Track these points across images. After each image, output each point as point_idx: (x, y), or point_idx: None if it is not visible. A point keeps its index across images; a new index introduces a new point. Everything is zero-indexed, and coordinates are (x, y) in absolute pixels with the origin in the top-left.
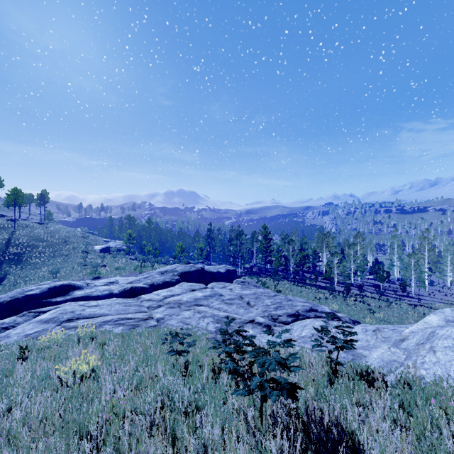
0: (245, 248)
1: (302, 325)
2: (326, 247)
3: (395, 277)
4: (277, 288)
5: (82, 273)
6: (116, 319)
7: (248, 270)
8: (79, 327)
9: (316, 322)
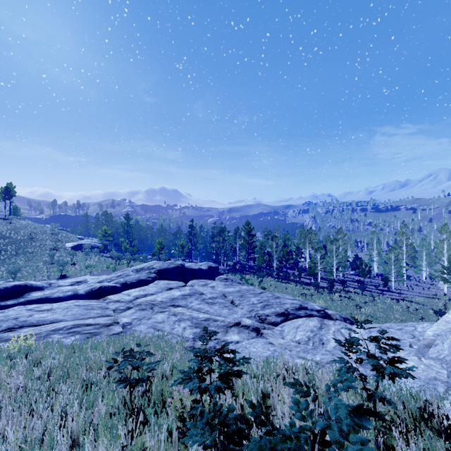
0: (228, 245)
1: (294, 327)
2: (309, 243)
3: (374, 272)
4: (261, 285)
5: (47, 272)
6: (70, 326)
7: (231, 267)
8: (12, 340)
9: (309, 322)
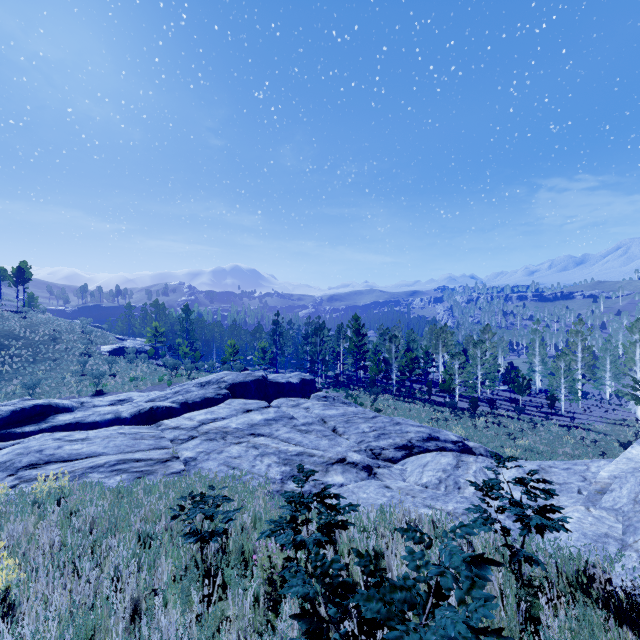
0: (328, 348)
1: (420, 464)
2: (443, 347)
3: (536, 387)
4: (374, 405)
5: (77, 387)
6: (114, 462)
7: (332, 380)
8: (38, 480)
9: (441, 458)
